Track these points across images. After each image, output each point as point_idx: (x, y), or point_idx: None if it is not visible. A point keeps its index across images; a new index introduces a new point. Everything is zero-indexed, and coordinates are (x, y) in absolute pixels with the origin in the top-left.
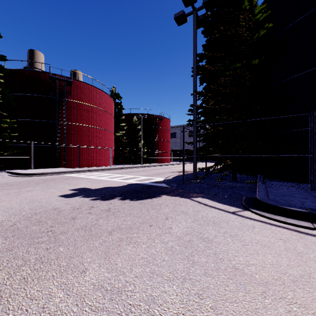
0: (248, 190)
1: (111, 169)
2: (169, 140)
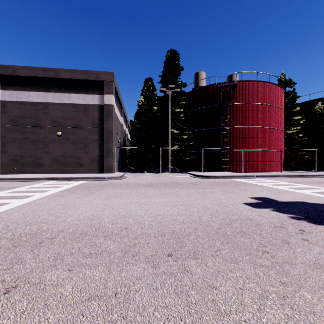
0: None
1: (284, 176)
2: None
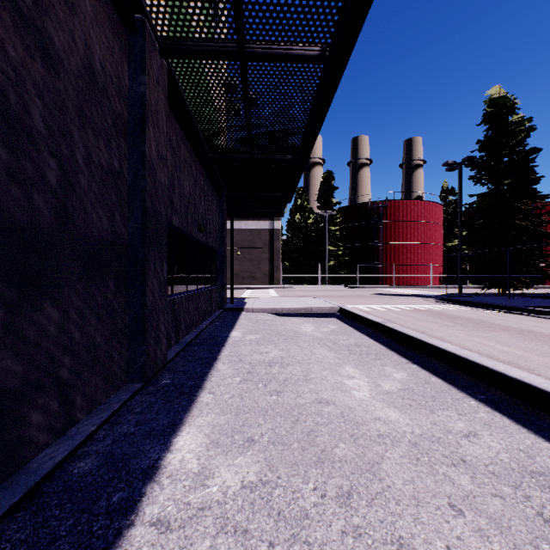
0: None
1: (423, 287)
2: None
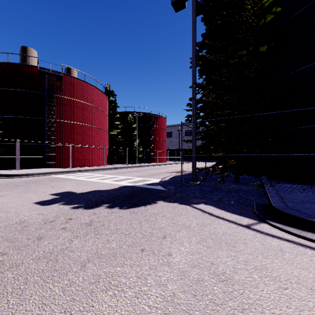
0: (256, 194)
1: (104, 169)
2: (165, 140)
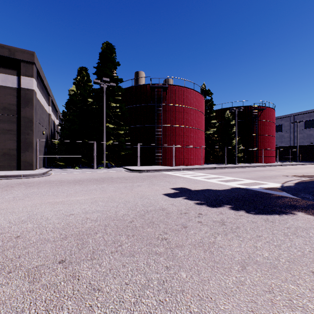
0: None
1: (203, 168)
2: (272, 135)
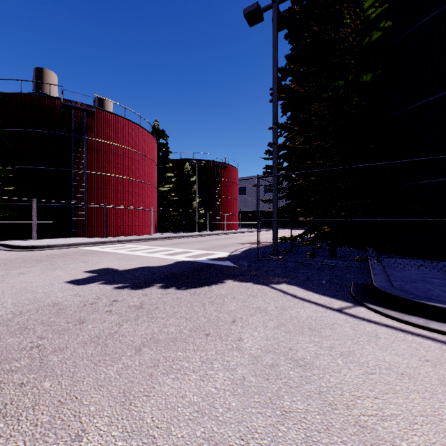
0: (356, 272)
1: (152, 239)
2: (236, 198)
